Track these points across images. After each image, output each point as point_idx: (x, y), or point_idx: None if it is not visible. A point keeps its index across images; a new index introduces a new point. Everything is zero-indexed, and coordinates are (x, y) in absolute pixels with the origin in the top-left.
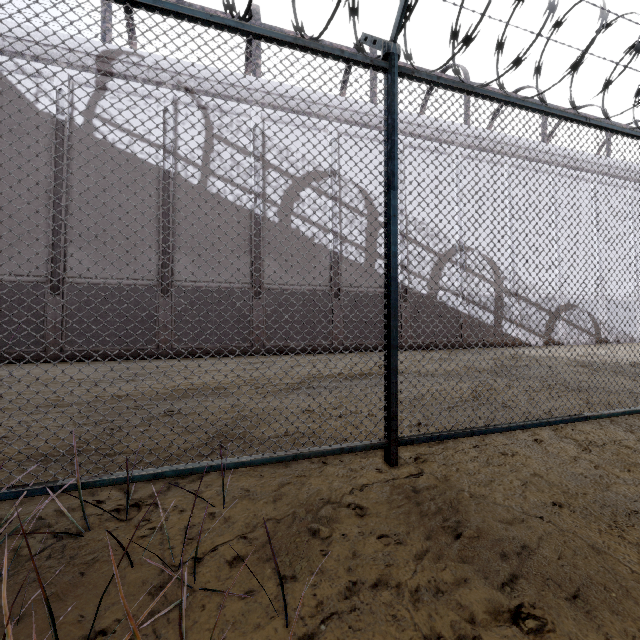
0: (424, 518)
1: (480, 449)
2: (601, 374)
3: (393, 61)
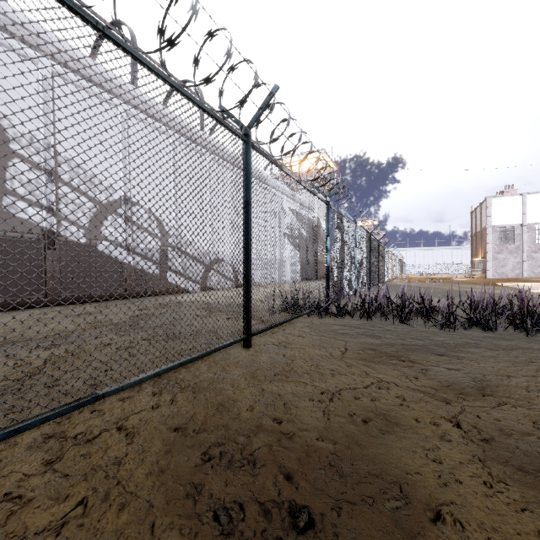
0: None
1: None
2: (212, 315)
3: None
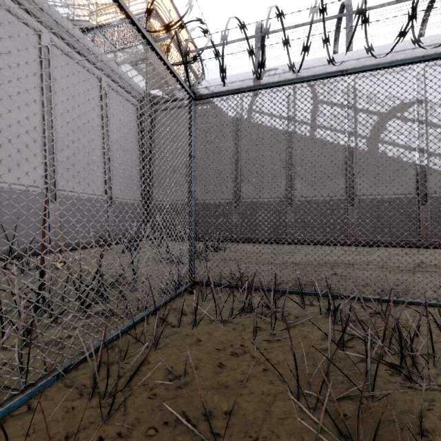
0: None
1: None
2: None
3: None
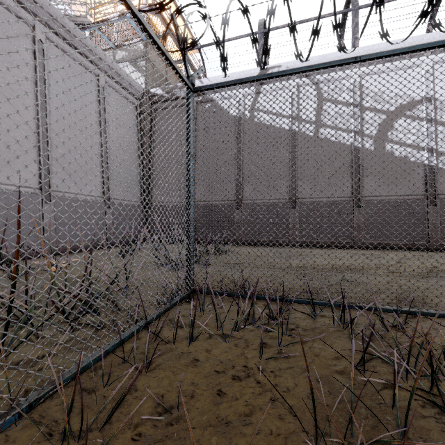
0: None
1: None
2: None
3: None
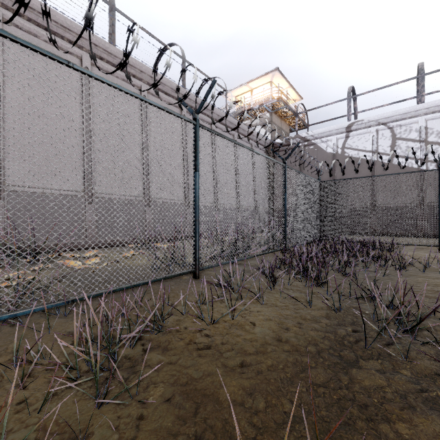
0: (435, 252)
1: None
2: None
3: (439, 168)
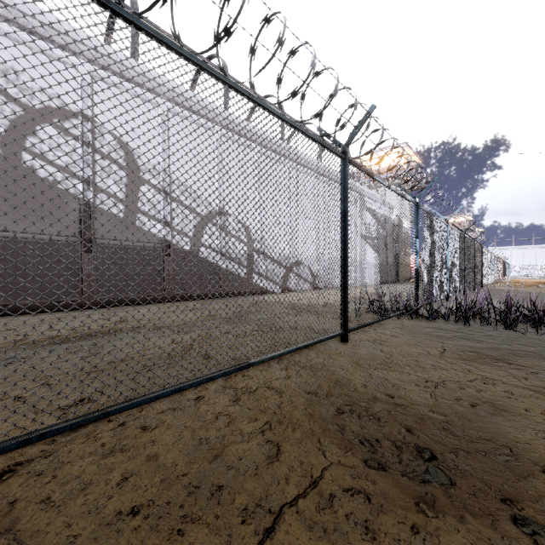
0: None
1: (123, 428)
2: (301, 314)
3: None
